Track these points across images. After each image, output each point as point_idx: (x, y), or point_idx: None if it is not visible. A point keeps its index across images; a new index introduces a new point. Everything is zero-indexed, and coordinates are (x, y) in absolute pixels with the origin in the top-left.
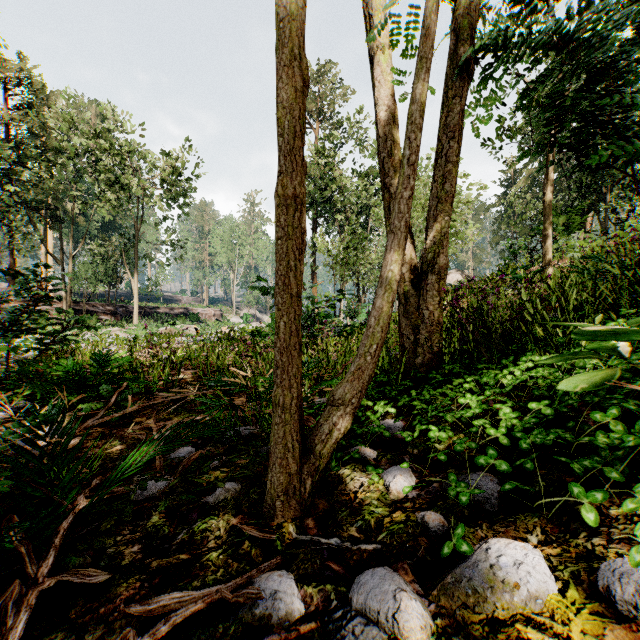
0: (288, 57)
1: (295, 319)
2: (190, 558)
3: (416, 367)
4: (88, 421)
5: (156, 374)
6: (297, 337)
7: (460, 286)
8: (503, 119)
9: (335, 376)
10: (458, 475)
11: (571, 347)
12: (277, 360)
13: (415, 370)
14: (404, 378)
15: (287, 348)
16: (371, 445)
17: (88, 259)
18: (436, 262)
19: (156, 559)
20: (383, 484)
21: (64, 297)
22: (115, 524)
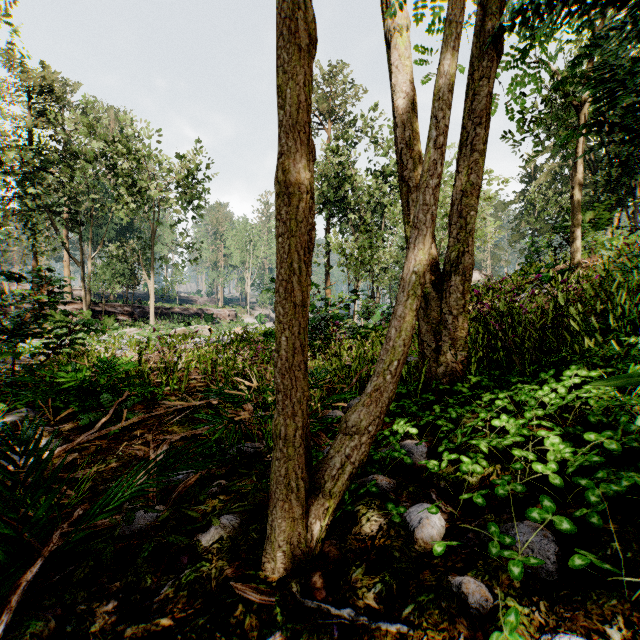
0: (289, 9)
1: (299, 333)
2: (172, 624)
3: (438, 377)
4: (82, 436)
5: (164, 379)
6: (302, 355)
7: (479, 286)
8: (527, 109)
9: (349, 386)
10: (499, 523)
11: (626, 360)
12: (278, 383)
13: (437, 381)
14: (424, 389)
15: (290, 368)
16: (390, 472)
17: (107, 261)
18: (460, 262)
19: (131, 624)
20: (406, 528)
21: (84, 298)
22: (93, 568)
